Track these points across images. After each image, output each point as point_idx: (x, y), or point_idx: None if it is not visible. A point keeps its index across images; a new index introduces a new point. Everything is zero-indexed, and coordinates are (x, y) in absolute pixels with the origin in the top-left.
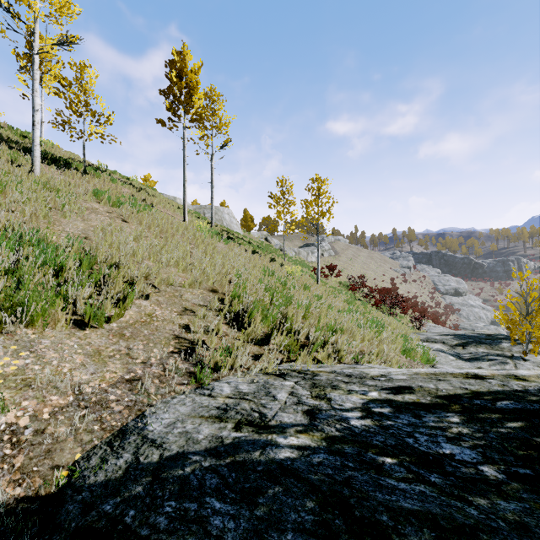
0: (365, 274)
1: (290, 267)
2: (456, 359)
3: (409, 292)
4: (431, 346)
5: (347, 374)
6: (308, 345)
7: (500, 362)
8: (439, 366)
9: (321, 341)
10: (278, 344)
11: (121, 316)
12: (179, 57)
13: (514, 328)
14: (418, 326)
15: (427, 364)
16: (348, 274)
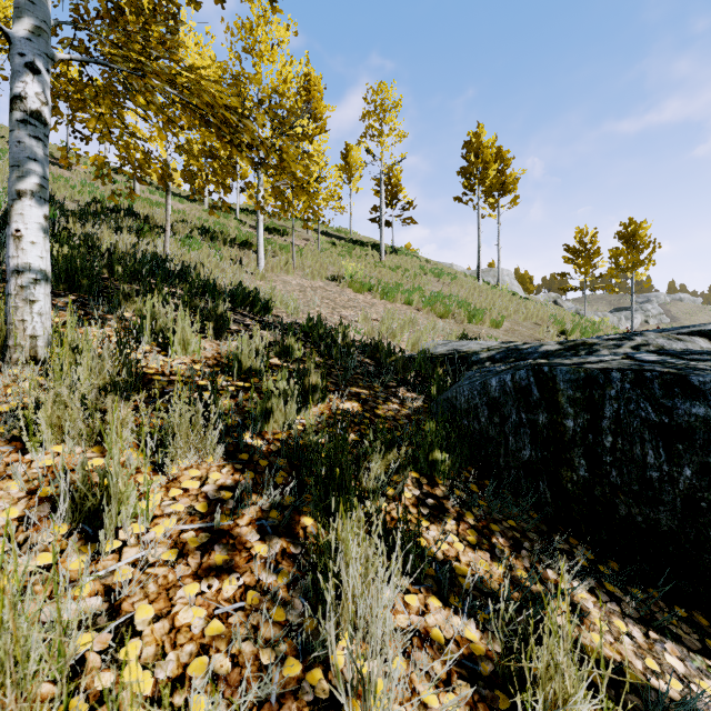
0: None
1: None
2: None
3: None
4: None
5: None
6: None
7: None
8: None
9: None
10: None
11: (501, 327)
12: (475, 138)
13: None
14: None
15: None
16: None
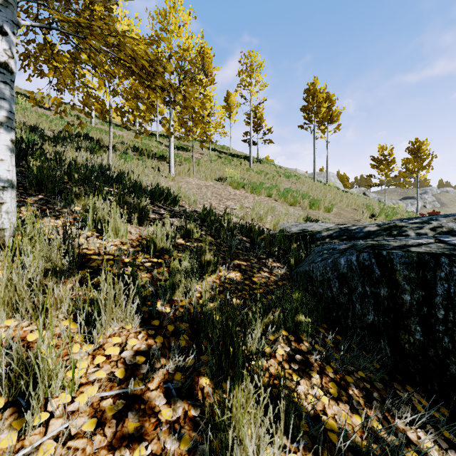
0: None
1: None
2: None
3: None
4: None
5: None
6: None
7: None
8: None
9: None
10: None
11: (331, 211)
12: (312, 86)
13: None
14: None
15: None
16: None
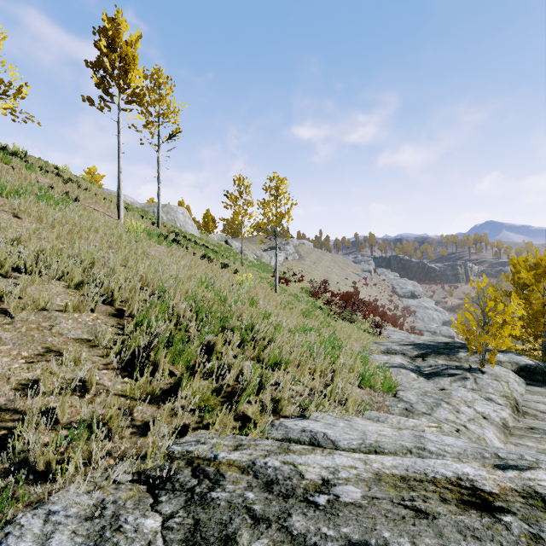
0: (329, 278)
1: (246, 274)
2: (417, 377)
3: (370, 295)
4: (392, 360)
5: (268, 476)
6: (236, 393)
7: (461, 377)
8: (402, 395)
9: (255, 384)
10: (191, 397)
11: None
12: (111, 25)
13: (472, 339)
14: (378, 332)
15: (389, 391)
16: (310, 279)
